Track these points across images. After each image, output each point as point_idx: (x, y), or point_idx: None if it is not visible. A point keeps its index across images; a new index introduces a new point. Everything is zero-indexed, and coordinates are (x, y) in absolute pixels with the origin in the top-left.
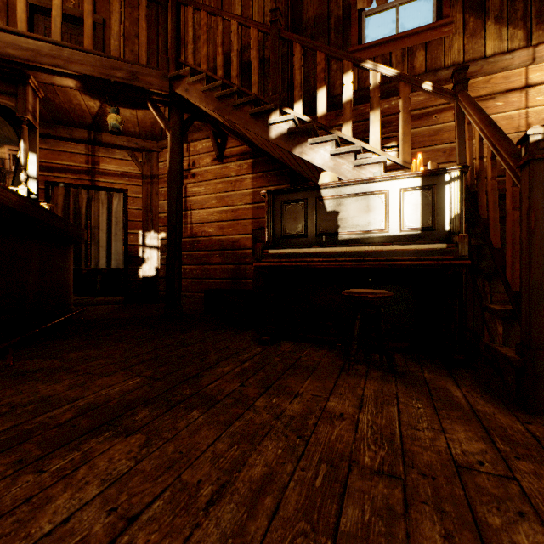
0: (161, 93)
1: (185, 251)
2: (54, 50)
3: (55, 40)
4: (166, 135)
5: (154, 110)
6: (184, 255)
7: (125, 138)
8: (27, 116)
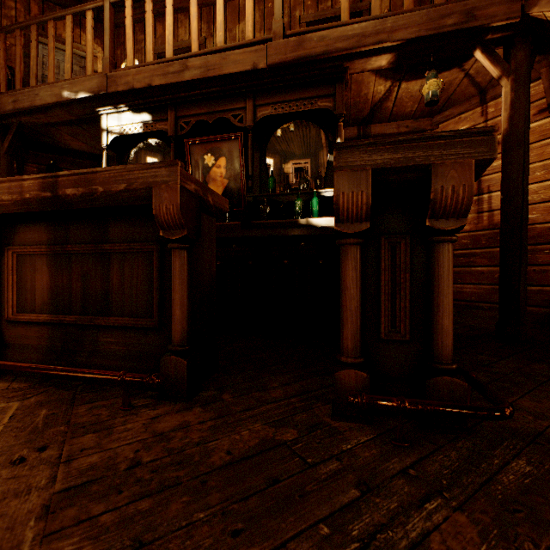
0: (499, 26)
1: (478, 248)
2: (377, 25)
3: (375, 15)
4: (449, 104)
5: (485, 56)
6: (475, 253)
7: (394, 124)
8: (343, 112)
